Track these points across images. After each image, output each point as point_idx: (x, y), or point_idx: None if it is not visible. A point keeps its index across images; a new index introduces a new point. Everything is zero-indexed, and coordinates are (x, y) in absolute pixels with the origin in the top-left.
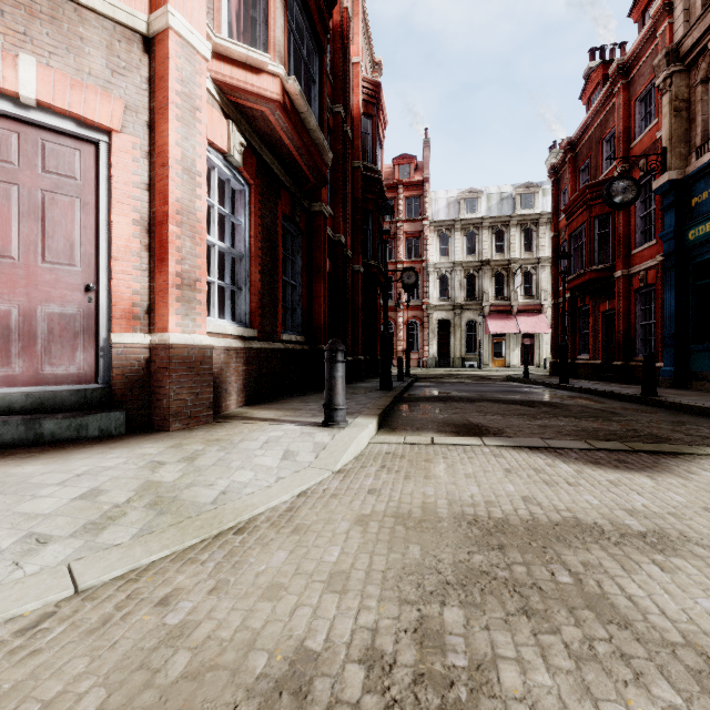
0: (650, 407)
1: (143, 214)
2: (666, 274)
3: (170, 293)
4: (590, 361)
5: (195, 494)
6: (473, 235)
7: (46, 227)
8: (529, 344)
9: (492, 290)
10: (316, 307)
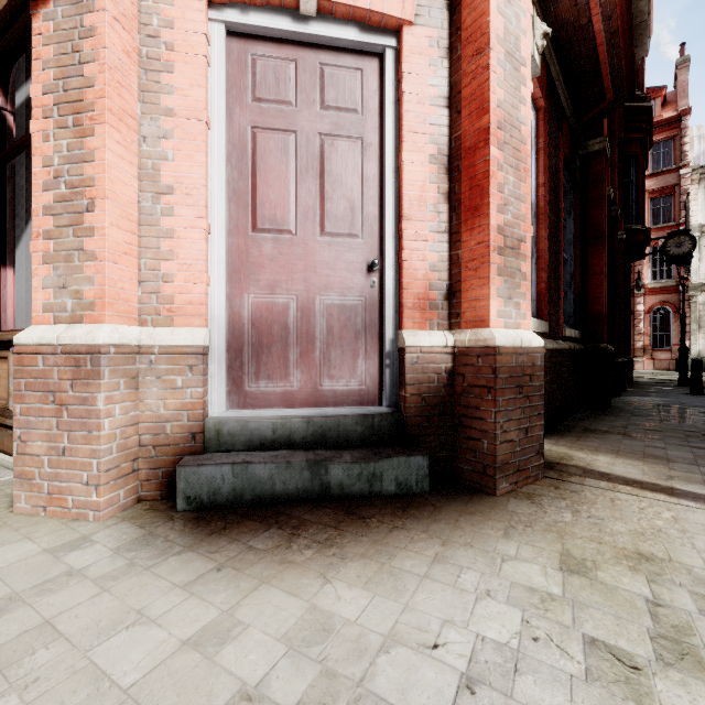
0: None
1: (441, 145)
2: None
3: (490, 261)
4: None
5: None
6: None
7: (324, 186)
8: None
9: None
10: (594, 289)
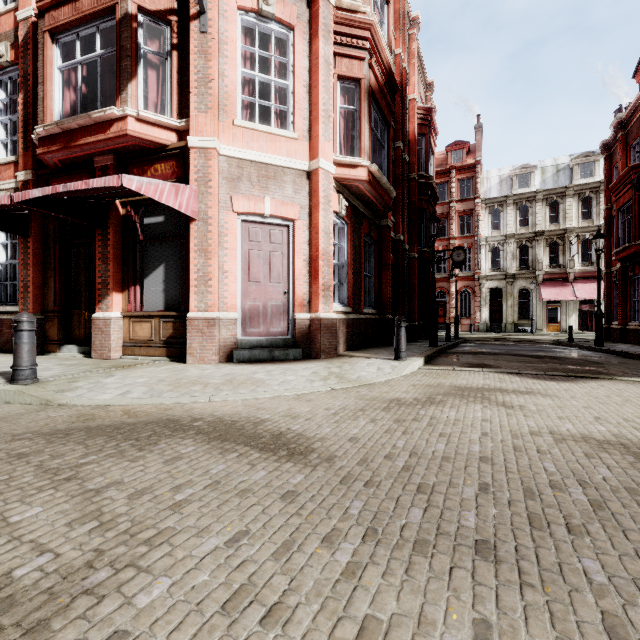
0: None
1: (307, 256)
2: None
3: (320, 294)
4: (639, 327)
5: (349, 376)
6: (525, 208)
7: (271, 267)
8: (588, 310)
9: (546, 259)
10: (384, 290)
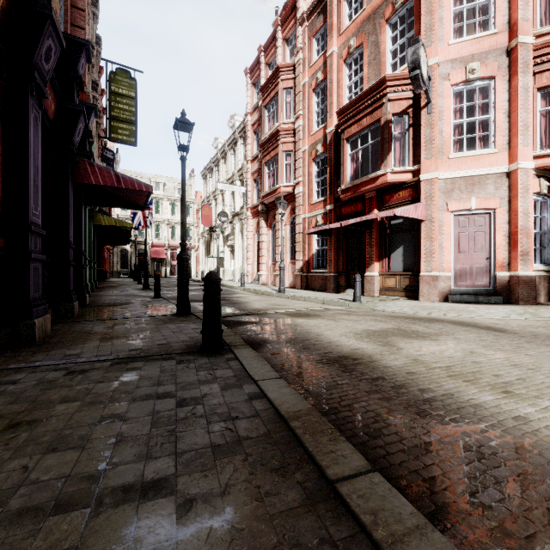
0: None
1: (506, 232)
2: None
3: (518, 258)
4: None
5: (542, 315)
6: None
7: (475, 242)
8: None
9: None
10: None
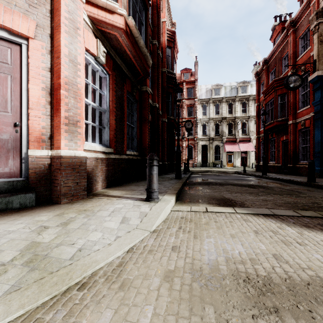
0: (314, 188)
1: (47, 84)
2: (315, 122)
3: (61, 127)
4: (275, 164)
5: (61, 251)
6: (218, 105)
7: None
8: (244, 156)
9: (227, 131)
10: (144, 138)
